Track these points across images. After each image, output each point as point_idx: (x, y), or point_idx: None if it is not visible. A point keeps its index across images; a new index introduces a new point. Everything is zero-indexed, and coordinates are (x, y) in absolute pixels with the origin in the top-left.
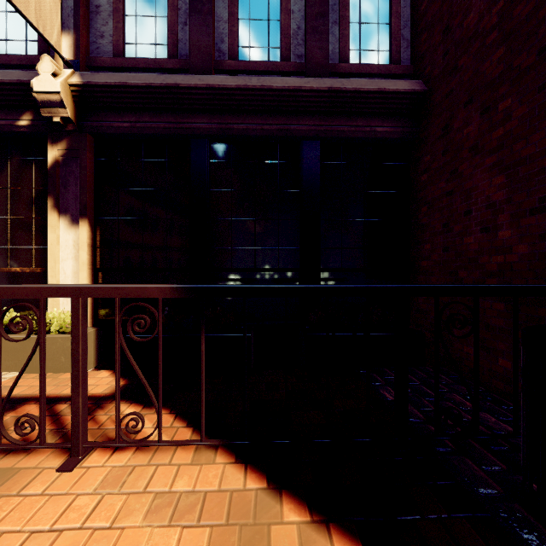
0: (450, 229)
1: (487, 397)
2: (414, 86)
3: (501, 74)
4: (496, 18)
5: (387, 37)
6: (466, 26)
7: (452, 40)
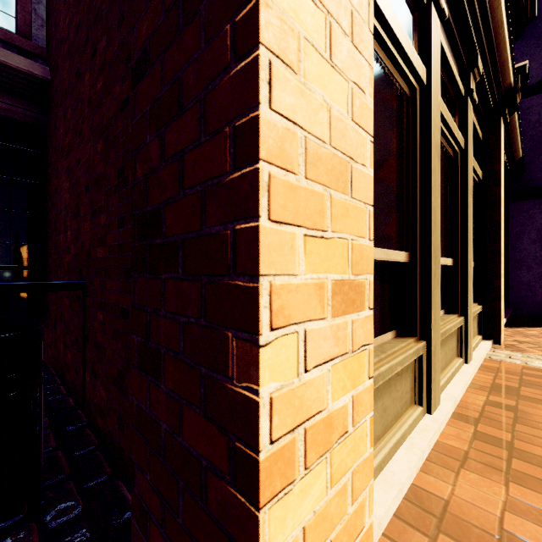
0: (57, 226)
1: (48, 392)
2: (33, 69)
3: (68, 85)
4: (67, 31)
5: (12, 0)
6: (60, 28)
7: (57, 37)
